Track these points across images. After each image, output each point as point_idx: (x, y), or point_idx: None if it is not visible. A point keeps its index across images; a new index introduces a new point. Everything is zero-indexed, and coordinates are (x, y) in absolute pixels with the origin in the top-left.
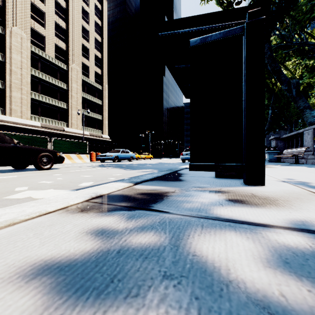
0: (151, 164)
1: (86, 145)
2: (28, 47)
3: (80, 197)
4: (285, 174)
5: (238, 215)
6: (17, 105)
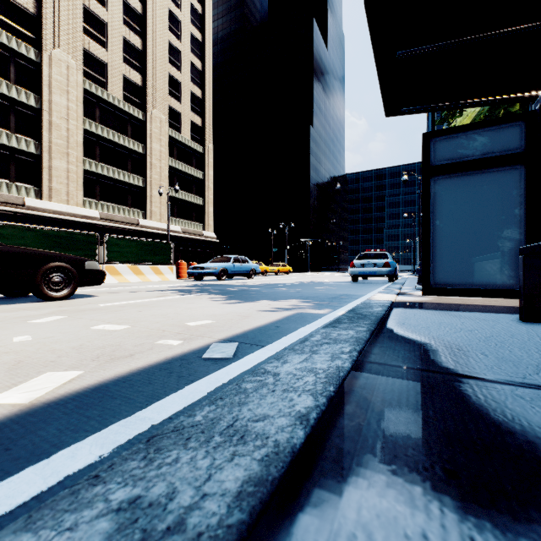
0: (290, 284)
1: (169, 248)
2: (78, 84)
3: None
4: None
5: None
6: (61, 181)
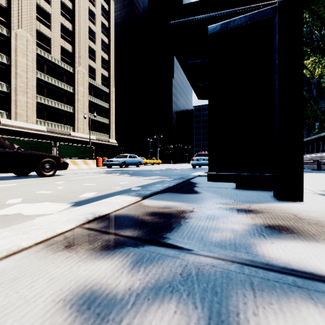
0: (160, 170)
1: (92, 150)
2: (33, 50)
3: (72, 220)
4: (315, 184)
5: (297, 258)
6: (23, 109)
